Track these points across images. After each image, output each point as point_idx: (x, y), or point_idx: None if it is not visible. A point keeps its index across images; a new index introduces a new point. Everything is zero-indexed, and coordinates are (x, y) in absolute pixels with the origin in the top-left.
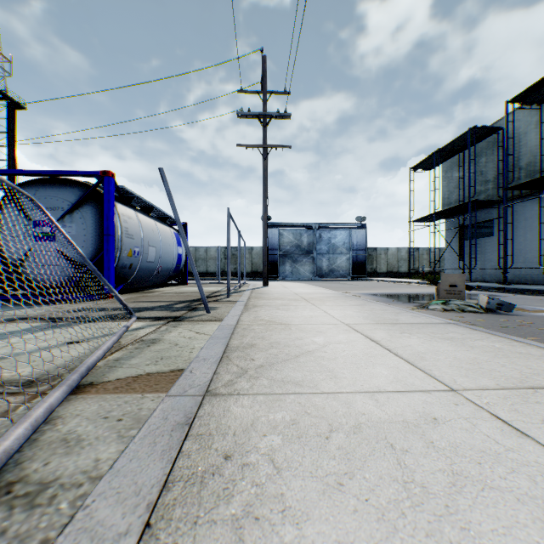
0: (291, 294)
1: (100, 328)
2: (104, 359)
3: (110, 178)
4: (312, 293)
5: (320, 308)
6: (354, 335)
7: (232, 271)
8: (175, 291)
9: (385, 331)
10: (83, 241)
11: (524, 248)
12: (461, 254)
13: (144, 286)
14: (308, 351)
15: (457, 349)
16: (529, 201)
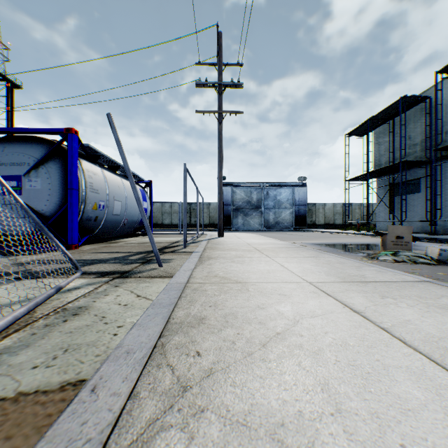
0: (244, 244)
1: None
2: None
3: (73, 135)
4: (263, 244)
5: (275, 260)
6: (326, 301)
7: (193, 223)
8: (138, 241)
9: (360, 293)
10: (48, 195)
11: None
12: (392, 208)
13: (114, 237)
14: (276, 333)
15: None
16: None
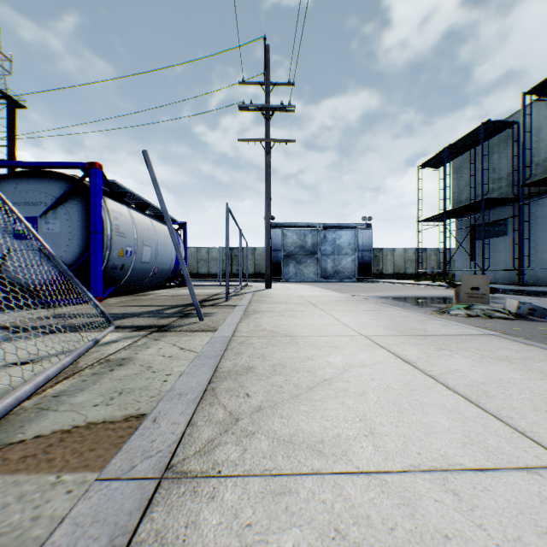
0: (296, 297)
1: (47, 347)
2: (39, 395)
3: (97, 170)
4: (318, 296)
5: (329, 314)
6: (379, 352)
7: (234, 272)
8: (172, 293)
9: (416, 346)
10: (68, 240)
11: (540, 248)
12: (473, 255)
13: (141, 288)
14: (323, 380)
15: (526, 377)
16: (545, 199)
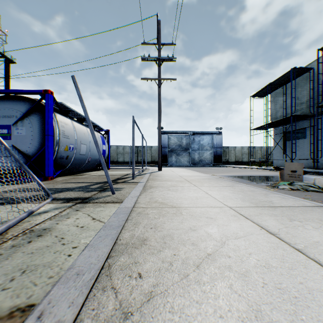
0: (177, 176)
1: None
2: None
3: (49, 95)
4: (191, 176)
5: (201, 189)
6: (245, 223)
7: (139, 161)
8: (99, 174)
9: (272, 217)
10: (31, 140)
11: None
12: (284, 150)
13: (81, 171)
14: (207, 254)
15: None
16: None
